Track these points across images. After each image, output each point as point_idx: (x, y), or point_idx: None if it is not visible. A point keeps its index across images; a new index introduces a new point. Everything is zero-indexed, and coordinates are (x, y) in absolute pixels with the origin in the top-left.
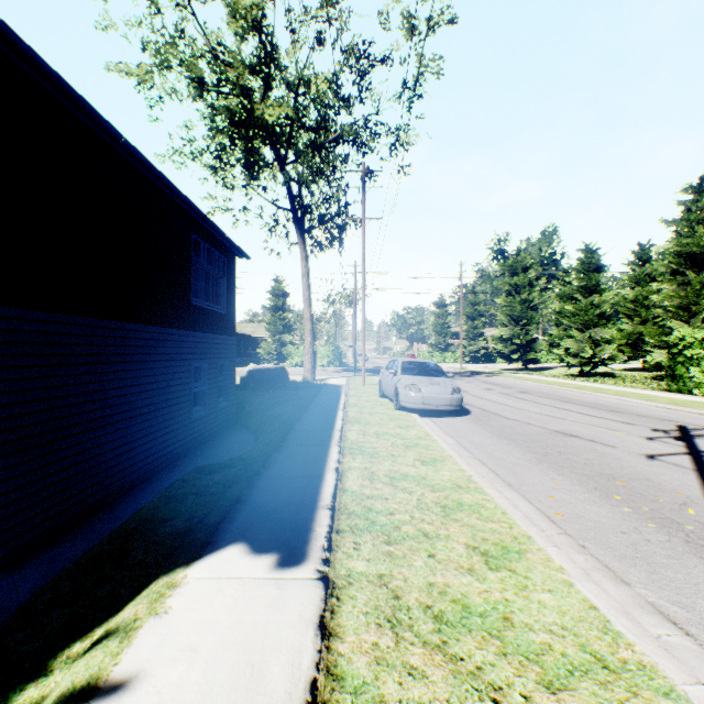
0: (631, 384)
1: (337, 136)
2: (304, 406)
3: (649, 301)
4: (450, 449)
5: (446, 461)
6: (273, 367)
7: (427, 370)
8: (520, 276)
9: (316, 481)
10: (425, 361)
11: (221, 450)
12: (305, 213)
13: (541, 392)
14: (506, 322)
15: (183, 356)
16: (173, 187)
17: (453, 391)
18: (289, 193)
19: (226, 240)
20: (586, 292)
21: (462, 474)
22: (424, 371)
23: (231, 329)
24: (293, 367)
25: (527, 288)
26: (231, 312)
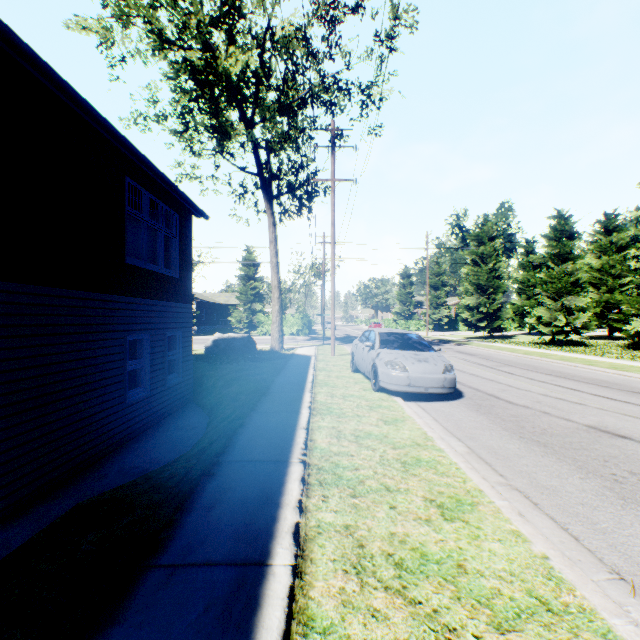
0: (613, 354)
1: (305, 95)
2: (264, 385)
3: (616, 270)
4: (472, 472)
5: (479, 506)
6: (239, 337)
7: (409, 342)
8: (487, 246)
9: (252, 578)
10: (406, 332)
11: (162, 441)
12: (272, 177)
13: (526, 364)
14: (472, 291)
15: (110, 327)
16: (83, 103)
17: (445, 369)
18: (256, 155)
19: (174, 191)
20: (559, 259)
21: (528, 552)
22: (406, 344)
23: (185, 295)
24: (263, 335)
25: (493, 258)
26: (185, 277)
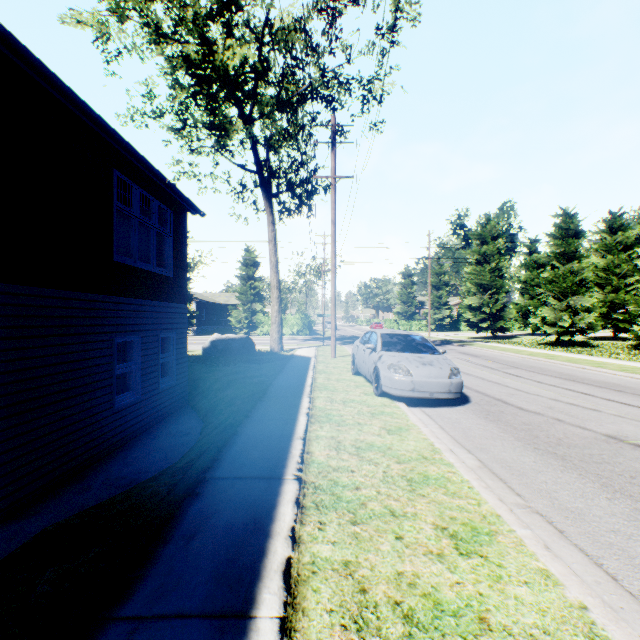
0: (620, 355)
1: (305, 90)
2: (261, 389)
3: (621, 270)
4: (487, 491)
5: (498, 537)
6: (237, 337)
7: (413, 344)
8: (490, 245)
9: (231, 637)
10: (409, 333)
11: (152, 448)
12: (271, 175)
13: (532, 366)
14: (475, 291)
15: (97, 329)
16: (64, 88)
17: (451, 372)
18: (255, 152)
19: (167, 186)
20: (564, 258)
21: (562, 600)
22: (409, 346)
23: (180, 295)
24: (263, 336)
25: (496, 257)
26: (180, 276)
